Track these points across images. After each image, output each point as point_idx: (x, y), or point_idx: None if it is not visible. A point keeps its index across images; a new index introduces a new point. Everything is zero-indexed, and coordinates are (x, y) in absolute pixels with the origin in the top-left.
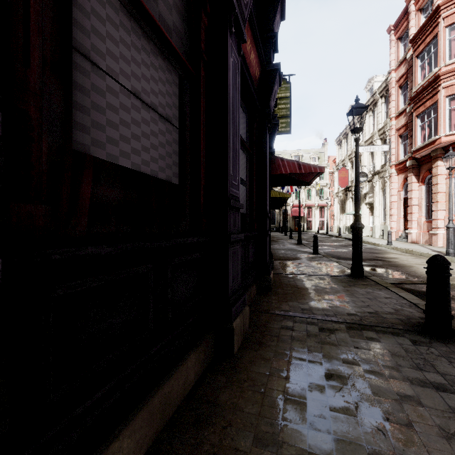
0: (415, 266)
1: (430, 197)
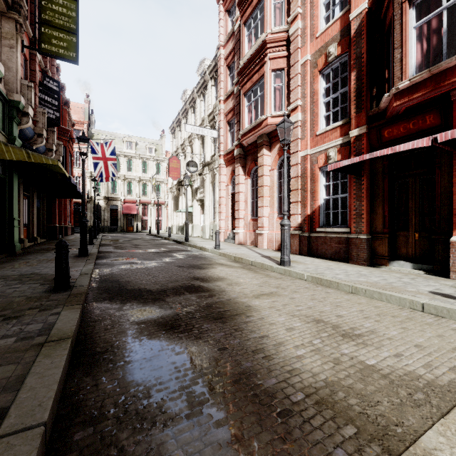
0: (255, 305)
1: (255, 192)
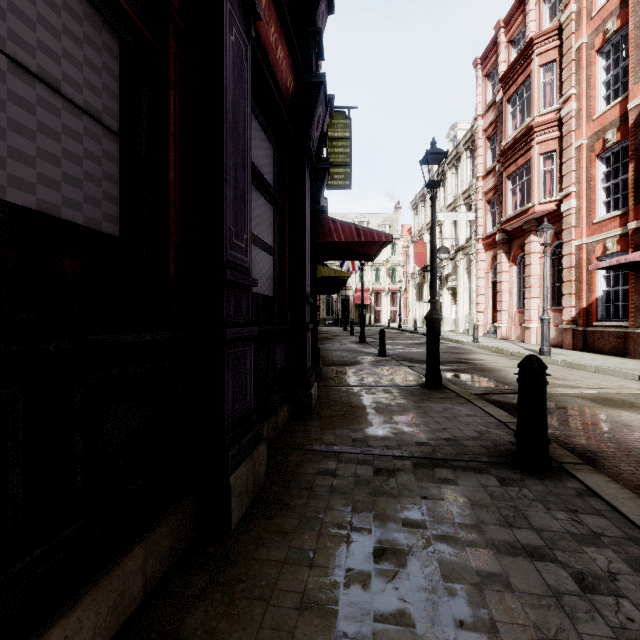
0: (505, 369)
1: (522, 281)
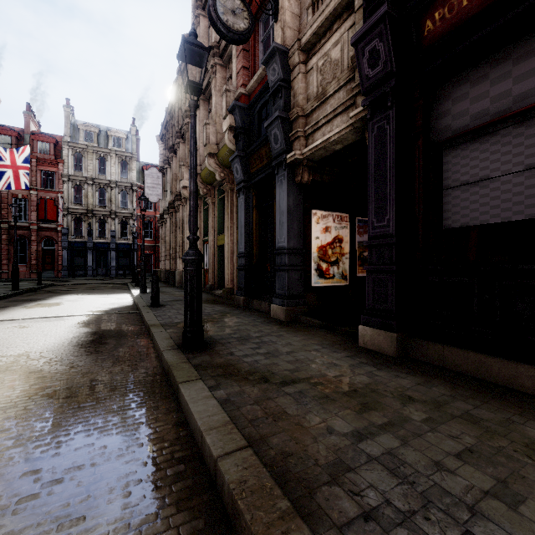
0: None
1: None
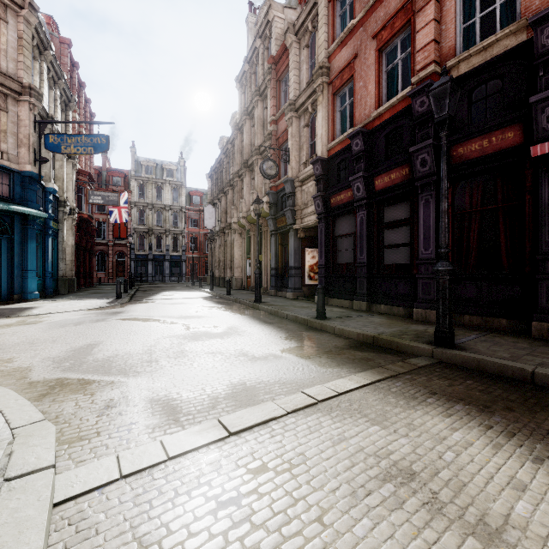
0: None
1: None
